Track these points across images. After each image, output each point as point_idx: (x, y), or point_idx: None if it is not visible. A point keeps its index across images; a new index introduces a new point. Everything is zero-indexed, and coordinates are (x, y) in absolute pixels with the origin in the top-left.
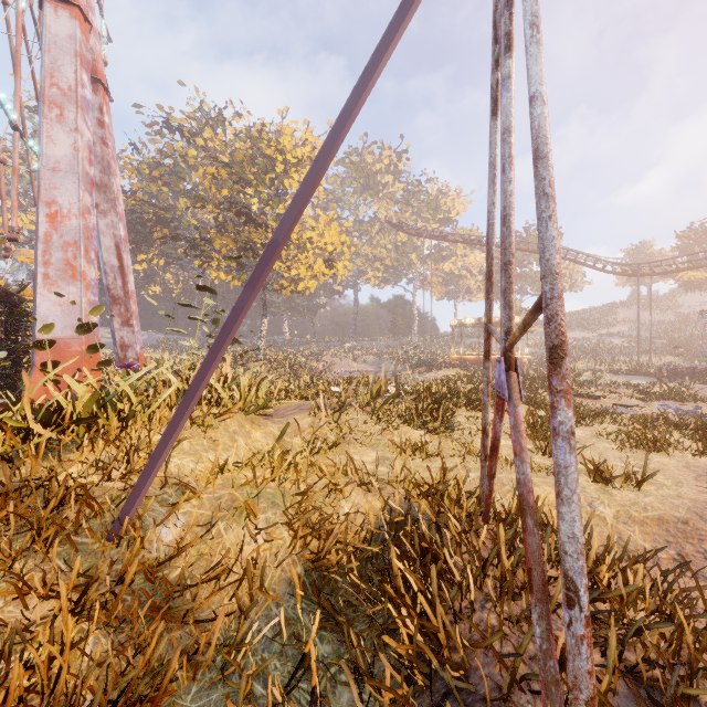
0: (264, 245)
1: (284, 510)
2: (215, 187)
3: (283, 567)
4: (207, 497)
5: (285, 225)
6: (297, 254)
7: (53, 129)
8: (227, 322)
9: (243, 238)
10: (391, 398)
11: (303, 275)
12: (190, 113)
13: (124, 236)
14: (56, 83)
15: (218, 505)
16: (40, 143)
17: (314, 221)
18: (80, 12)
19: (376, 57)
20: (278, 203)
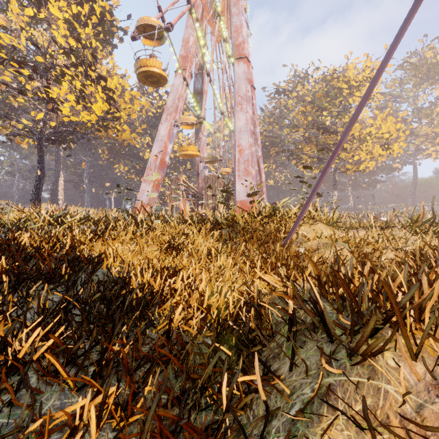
0: (334, 144)
1: (348, 248)
2: (304, 117)
3: (347, 264)
4: (313, 243)
5: (348, 127)
6: (358, 145)
7: (239, 115)
8: (324, 168)
9: (321, 142)
10: (427, 221)
11: (363, 159)
12: (289, 80)
13: (260, 155)
14: (239, 95)
15: (318, 245)
16: (235, 122)
17: (372, 120)
18: (246, 59)
19: (390, 48)
20: (344, 115)
